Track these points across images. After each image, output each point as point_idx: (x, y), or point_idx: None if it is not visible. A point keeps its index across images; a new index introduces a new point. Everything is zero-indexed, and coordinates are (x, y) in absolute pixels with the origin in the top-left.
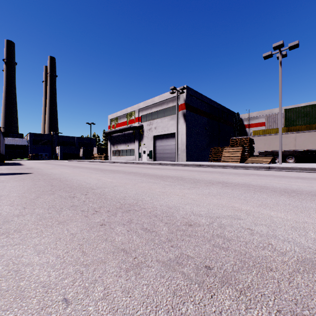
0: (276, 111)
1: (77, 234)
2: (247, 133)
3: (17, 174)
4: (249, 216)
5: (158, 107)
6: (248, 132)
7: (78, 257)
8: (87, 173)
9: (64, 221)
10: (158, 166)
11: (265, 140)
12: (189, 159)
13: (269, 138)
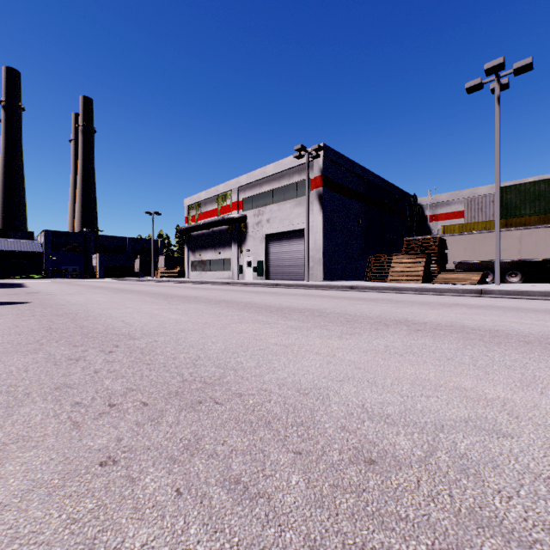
0: (482, 192)
1: (2, 515)
2: (430, 230)
3: None
4: (522, 423)
5: (273, 184)
6: (433, 229)
7: None
8: (136, 302)
9: (0, 448)
10: (273, 288)
11: (466, 243)
12: (329, 277)
13: (474, 239)
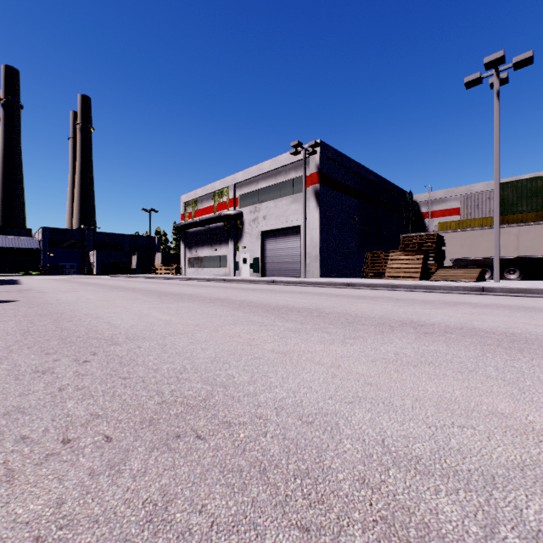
0: (478, 189)
1: None
2: (426, 227)
3: None
4: None
5: (269, 181)
6: (429, 226)
7: None
8: (127, 300)
9: None
10: (269, 285)
11: (463, 240)
12: (325, 274)
13: (471, 235)
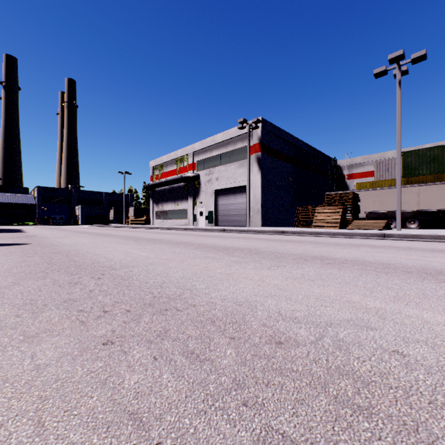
0: (389, 156)
1: (47, 369)
2: (347, 186)
3: (5, 245)
4: (386, 322)
5: (221, 149)
6: (349, 185)
7: (18, 444)
8: (113, 243)
9: (35, 335)
10: (220, 233)
11: (375, 197)
12: (265, 224)
13: (381, 193)
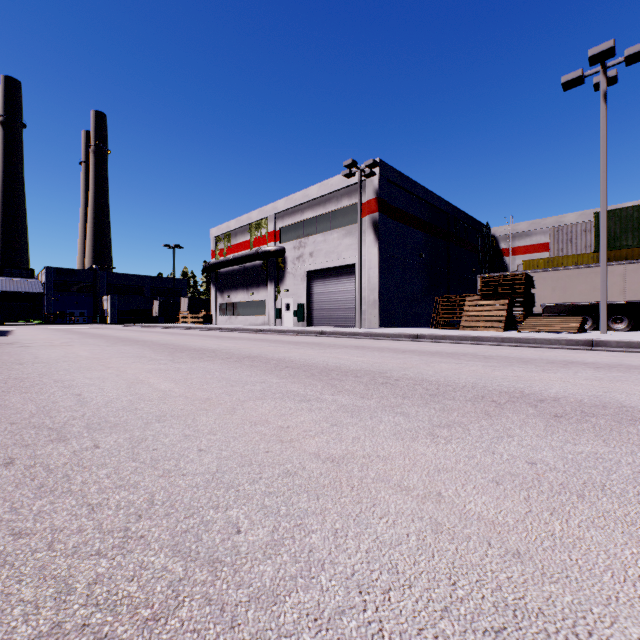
0: (569, 220)
1: None
2: (506, 266)
3: None
4: None
5: (317, 210)
6: (509, 265)
7: None
8: (128, 358)
9: None
10: (317, 338)
11: (555, 281)
12: (386, 323)
13: (564, 276)
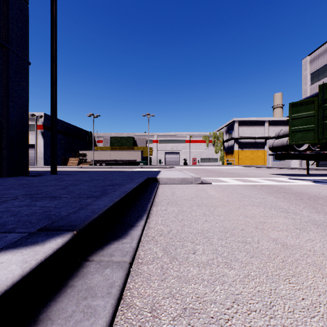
0: (113, 135)
1: None
2: (97, 146)
3: None
4: None
5: None
6: (98, 146)
7: None
8: None
9: None
10: None
11: (98, 154)
12: (47, 164)
13: (100, 152)
